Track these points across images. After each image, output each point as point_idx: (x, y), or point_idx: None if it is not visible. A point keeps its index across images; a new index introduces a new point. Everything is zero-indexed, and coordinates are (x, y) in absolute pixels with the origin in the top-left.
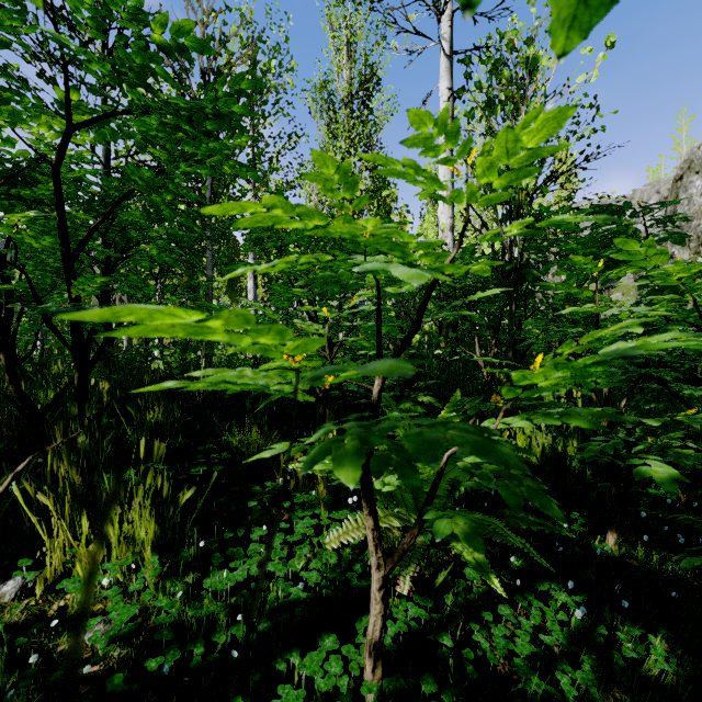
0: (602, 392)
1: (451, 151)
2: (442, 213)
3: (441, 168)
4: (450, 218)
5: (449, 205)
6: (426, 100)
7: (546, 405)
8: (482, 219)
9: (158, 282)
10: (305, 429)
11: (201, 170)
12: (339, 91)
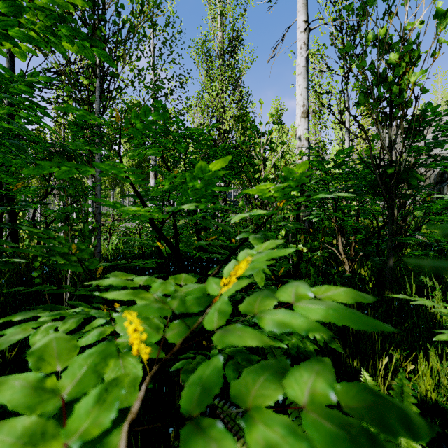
0: (447, 281)
1: (307, 74)
2: (299, 125)
3: (298, 88)
4: (306, 129)
5: (305, 118)
6: (284, 35)
7: (438, 321)
8: (358, 121)
9: (90, 180)
10: (169, 364)
11: (8, 29)
12: (215, 47)
